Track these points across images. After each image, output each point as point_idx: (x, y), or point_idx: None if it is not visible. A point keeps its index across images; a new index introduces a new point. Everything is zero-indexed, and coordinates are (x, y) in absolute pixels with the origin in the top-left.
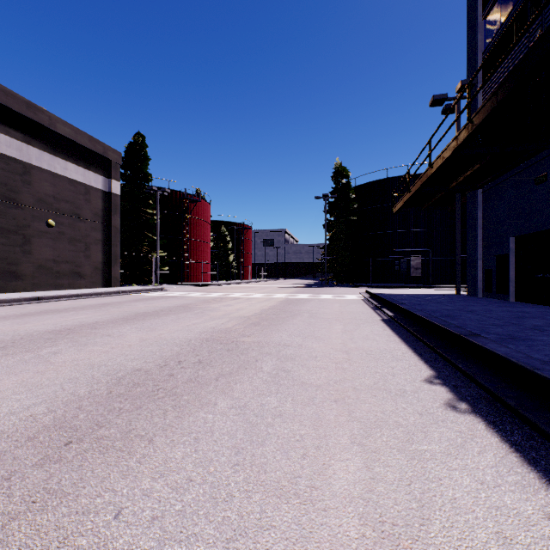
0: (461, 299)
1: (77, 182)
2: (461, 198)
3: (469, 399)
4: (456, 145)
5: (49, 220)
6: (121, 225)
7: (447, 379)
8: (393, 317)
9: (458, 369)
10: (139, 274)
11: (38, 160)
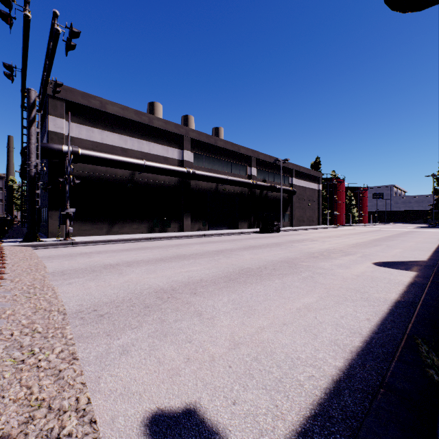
0: None
1: (312, 189)
2: None
3: None
4: None
5: (308, 203)
6: None
7: None
8: None
9: None
10: None
11: (306, 185)
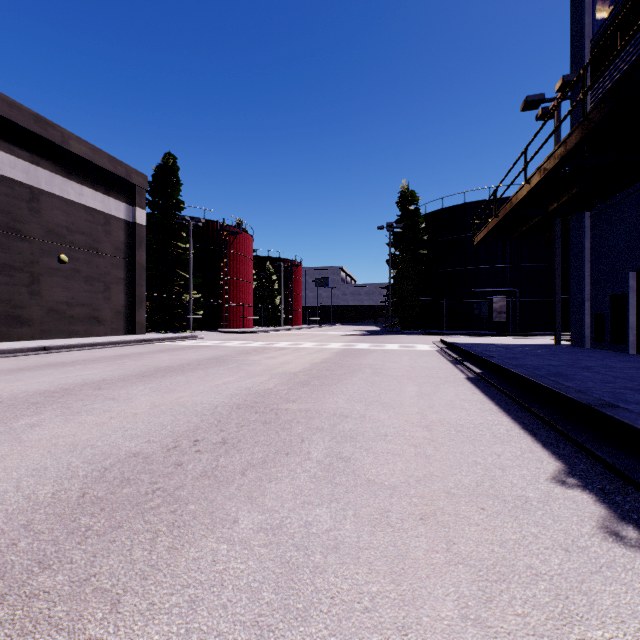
0: (564, 351)
1: (95, 210)
2: (562, 225)
3: (636, 518)
4: (565, 152)
5: (61, 255)
6: (148, 262)
7: (586, 477)
8: (481, 375)
9: (598, 460)
10: (169, 319)
11: (48, 184)
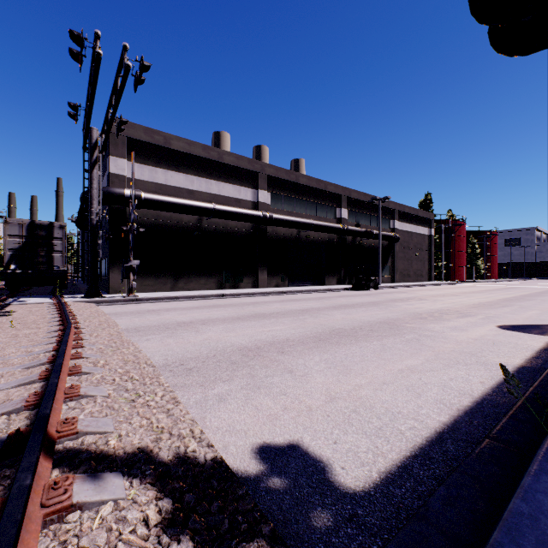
0: None
1: (421, 234)
2: None
3: None
4: None
5: (416, 253)
6: None
7: None
8: None
9: None
10: None
11: (413, 229)
